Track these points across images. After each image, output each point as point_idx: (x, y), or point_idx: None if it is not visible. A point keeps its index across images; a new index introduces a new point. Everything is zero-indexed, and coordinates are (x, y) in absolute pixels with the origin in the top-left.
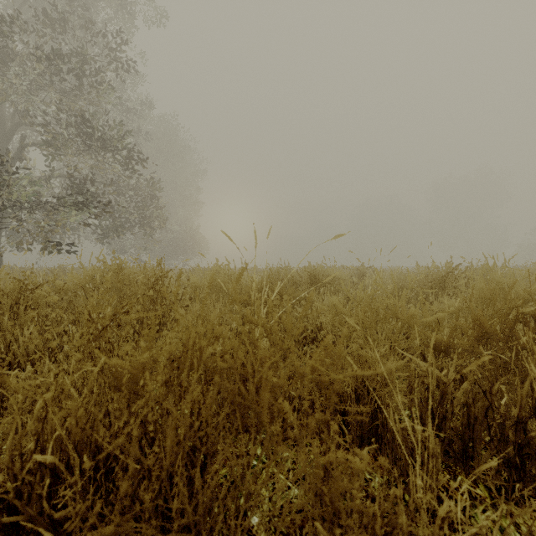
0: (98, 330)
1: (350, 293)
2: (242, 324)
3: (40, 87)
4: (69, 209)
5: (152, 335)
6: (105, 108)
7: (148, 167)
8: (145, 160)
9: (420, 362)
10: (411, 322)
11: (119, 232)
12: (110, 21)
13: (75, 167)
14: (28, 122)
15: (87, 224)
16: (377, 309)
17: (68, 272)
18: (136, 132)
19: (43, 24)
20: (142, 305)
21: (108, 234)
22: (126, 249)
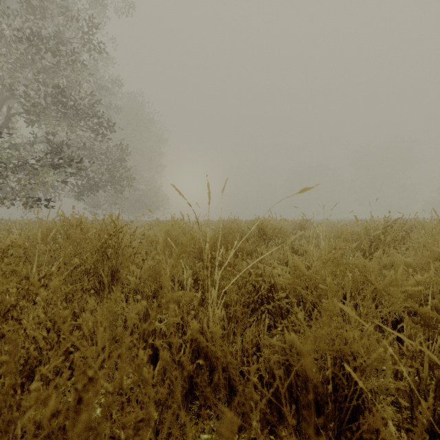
0: (2, 311)
1: (294, 244)
2: (195, 279)
3: (24, 65)
4: (48, 170)
5: (11, 369)
6: (81, 85)
7: (119, 135)
8: (114, 128)
9: (404, 339)
10: (390, 290)
11: (93, 190)
12: (85, 11)
13: (54, 134)
14: (13, 95)
15: (64, 182)
16: (345, 272)
17: (45, 224)
18: (108, 106)
19: (25, 11)
20: (97, 260)
21: (84, 191)
22: (100, 205)
